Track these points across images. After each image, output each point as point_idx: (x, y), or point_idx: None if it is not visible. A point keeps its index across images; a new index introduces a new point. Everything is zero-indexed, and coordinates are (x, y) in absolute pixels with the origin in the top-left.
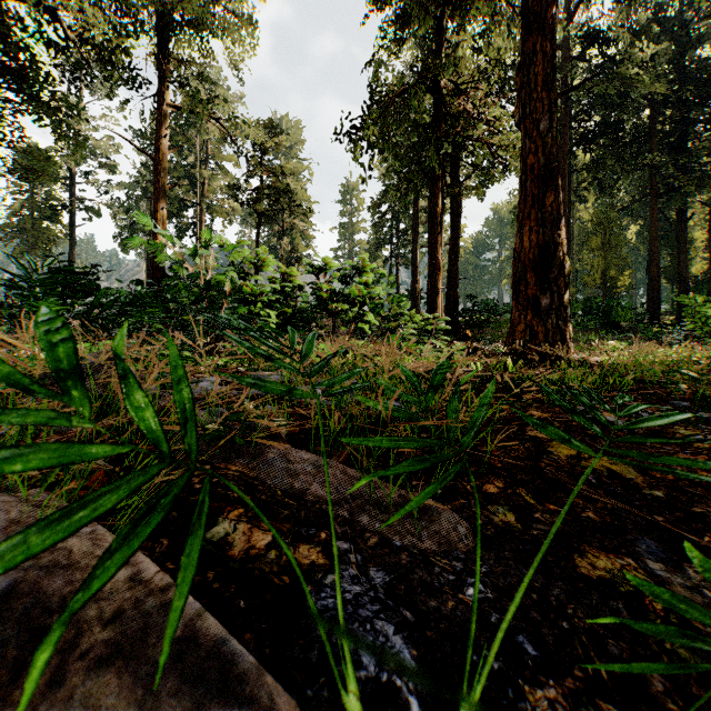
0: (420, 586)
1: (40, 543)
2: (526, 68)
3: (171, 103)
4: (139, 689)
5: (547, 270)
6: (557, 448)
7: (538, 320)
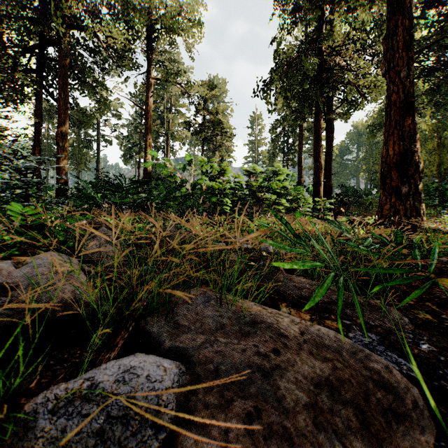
0: (395, 342)
1: (320, 296)
2: (390, 38)
3: (154, 77)
4: (336, 353)
5: (405, 169)
6: (440, 282)
7: (399, 202)
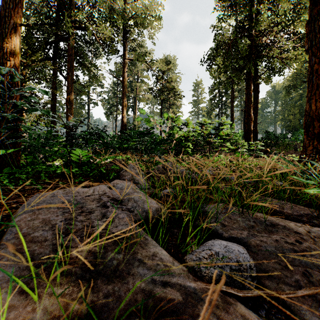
0: None
1: None
2: (312, 23)
3: (128, 58)
4: None
5: None
6: None
7: (319, 144)
